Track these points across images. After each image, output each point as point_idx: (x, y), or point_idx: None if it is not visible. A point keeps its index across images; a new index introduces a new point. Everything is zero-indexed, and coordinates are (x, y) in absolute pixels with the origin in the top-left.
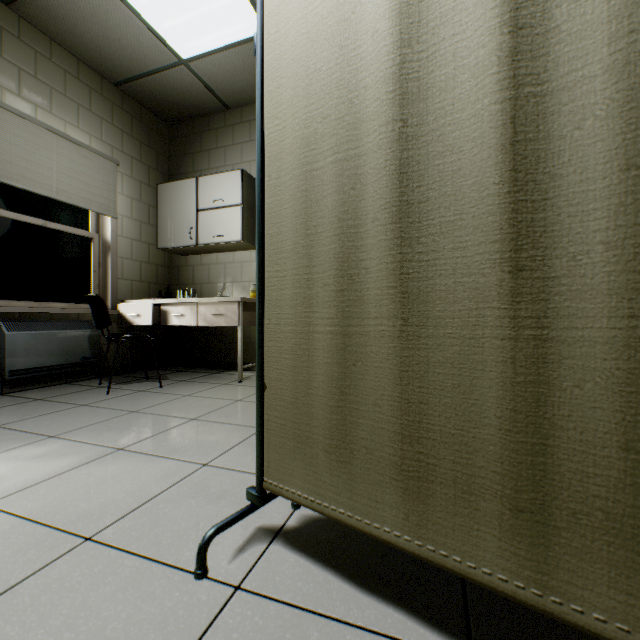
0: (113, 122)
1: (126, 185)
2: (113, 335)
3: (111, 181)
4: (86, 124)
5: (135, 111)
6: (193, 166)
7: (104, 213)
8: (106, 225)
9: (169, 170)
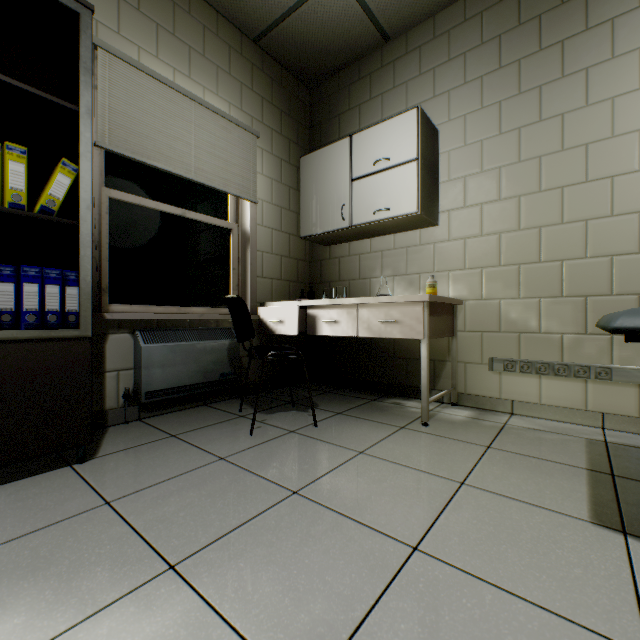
0: (252, 87)
1: (265, 163)
2: (255, 349)
3: (250, 157)
4: (225, 90)
5: (275, 74)
6: (339, 131)
7: (243, 196)
8: (245, 213)
9: (309, 144)
